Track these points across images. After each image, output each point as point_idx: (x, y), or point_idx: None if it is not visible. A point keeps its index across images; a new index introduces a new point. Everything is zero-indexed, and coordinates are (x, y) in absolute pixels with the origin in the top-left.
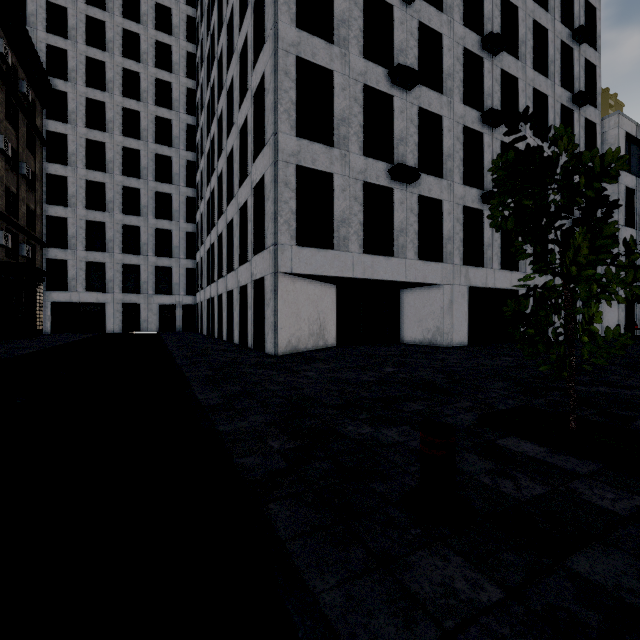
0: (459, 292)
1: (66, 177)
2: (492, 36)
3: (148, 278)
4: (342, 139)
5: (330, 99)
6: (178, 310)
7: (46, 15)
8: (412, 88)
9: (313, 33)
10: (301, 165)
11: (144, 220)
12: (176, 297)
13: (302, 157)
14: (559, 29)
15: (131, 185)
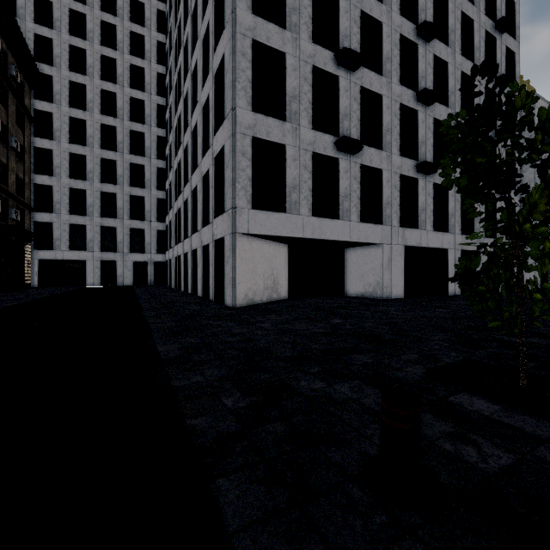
0: (397, 251)
1: (51, 150)
2: (426, 24)
3: (124, 238)
4: (293, 114)
5: (283, 78)
6: (150, 266)
7: (34, 8)
8: (355, 69)
9: (267, 19)
10: (257, 137)
11: (120, 188)
12: (148, 255)
13: (258, 130)
14: (483, 20)
15: (109, 157)
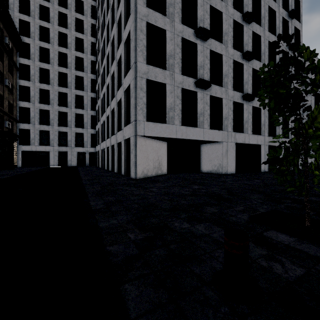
0: (231, 146)
1: (29, 87)
2: (248, 13)
3: (71, 138)
4: (170, 66)
5: (164, 45)
6: (87, 155)
7: (19, 4)
8: (207, 39)
9: (155, 10)
10: (149, 79)
11: (69, 109)
12: (86, 148)
13: (149, 75)
14: (281, 11)
15: (63, 91)
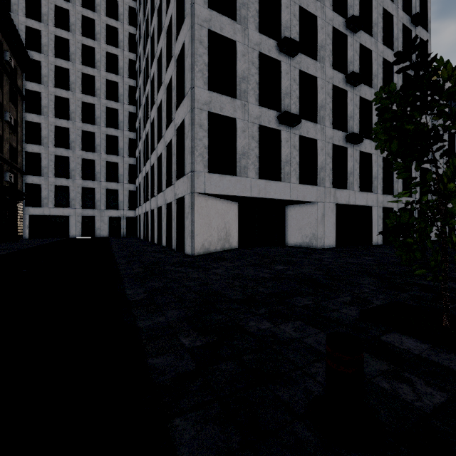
0: (329, 208)
1: (40, 123)
2: (353, 18)
3: (101, 197)
4: (243, 93)
5: (234, 63)
6: (123, 221)
7: (25, 4)
8: (295, 55)
9: (221, 13)
10: (212, 112)
11: (98, 155)
12: (121, 211)
13: (212, 106)
14: (401, 15)
15: (88, 129)
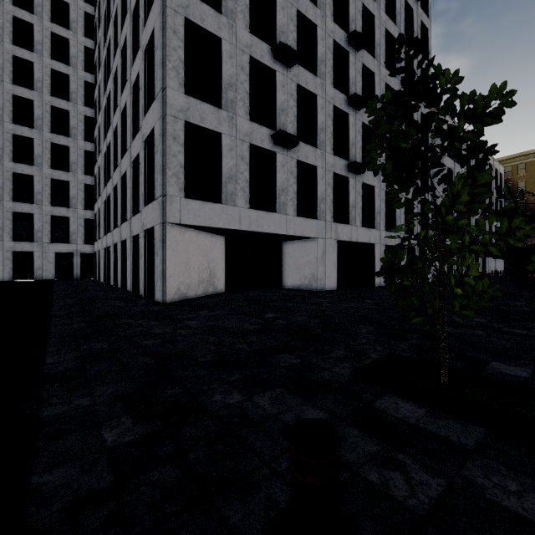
0: (330, 245)
1: None
2: (356, 34)
3: (43, 227)
4: (230, 102)
5: (218, 64)
6: (76, 258)
7: None
8: (292, 66)
9: None
10: (190, 122)
11: (38, 170)
12: (74, 246)
13: (191, 114)
14: None
15: (23, 134)
